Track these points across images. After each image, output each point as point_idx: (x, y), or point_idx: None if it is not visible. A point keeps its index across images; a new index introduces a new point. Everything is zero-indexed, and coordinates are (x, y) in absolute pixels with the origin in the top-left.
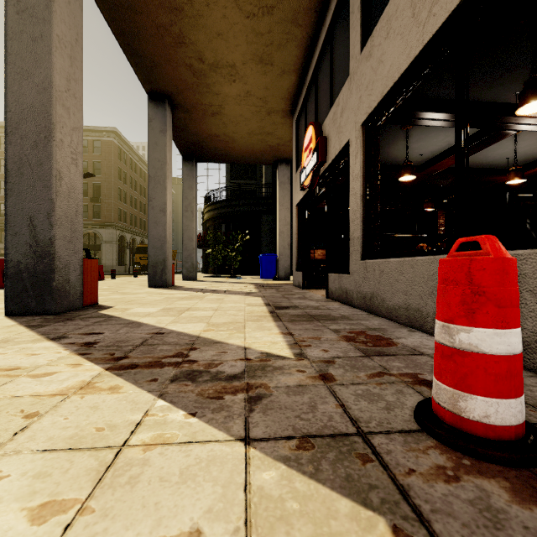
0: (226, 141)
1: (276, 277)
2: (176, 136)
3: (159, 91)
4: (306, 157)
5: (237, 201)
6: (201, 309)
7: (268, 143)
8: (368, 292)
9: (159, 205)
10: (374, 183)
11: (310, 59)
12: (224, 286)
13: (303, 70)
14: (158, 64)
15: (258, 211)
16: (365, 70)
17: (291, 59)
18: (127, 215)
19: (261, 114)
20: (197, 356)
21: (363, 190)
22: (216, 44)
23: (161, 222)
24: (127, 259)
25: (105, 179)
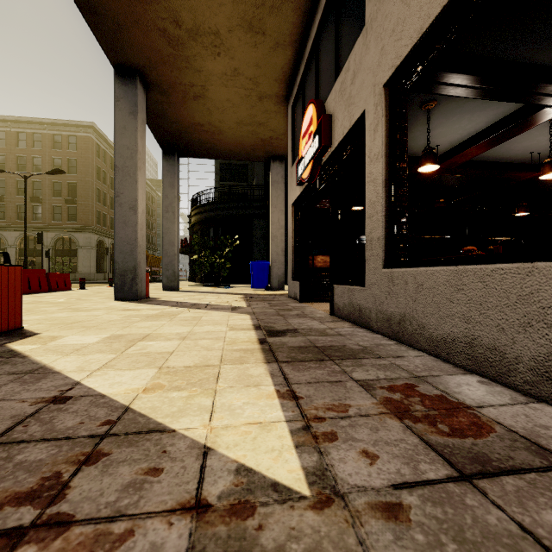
0: (211, 132)
1: (269, 286)
2: (153, 124)
3: (127, 65)
4: (305, 144)
5: (226, 204)
6: (164, 336)
7: (259, 136)
8: (396, 313)
9: (129, 201)
10: (400, 165)
11: (309, 29)
12: (208, 298)
13: (300, 42)
14: (123, 26)
15: (249, 215)
16: (390, 9)
17: (287, 28)
18: (106, 218)
19: (251, 99)
20: (85, 492)
21: (386, 175)
22: (194, 2)
23: (131, 222)
24: (106, 266)
25: (81, 179)
